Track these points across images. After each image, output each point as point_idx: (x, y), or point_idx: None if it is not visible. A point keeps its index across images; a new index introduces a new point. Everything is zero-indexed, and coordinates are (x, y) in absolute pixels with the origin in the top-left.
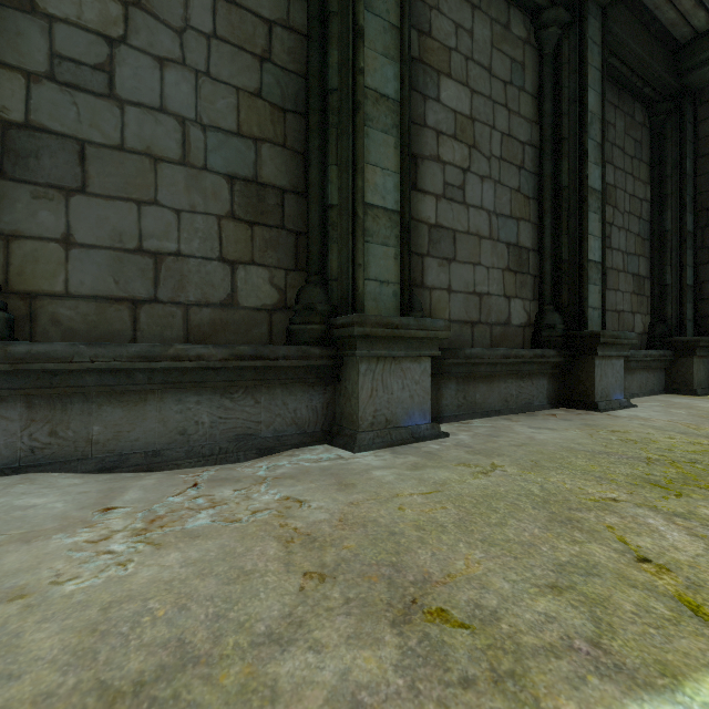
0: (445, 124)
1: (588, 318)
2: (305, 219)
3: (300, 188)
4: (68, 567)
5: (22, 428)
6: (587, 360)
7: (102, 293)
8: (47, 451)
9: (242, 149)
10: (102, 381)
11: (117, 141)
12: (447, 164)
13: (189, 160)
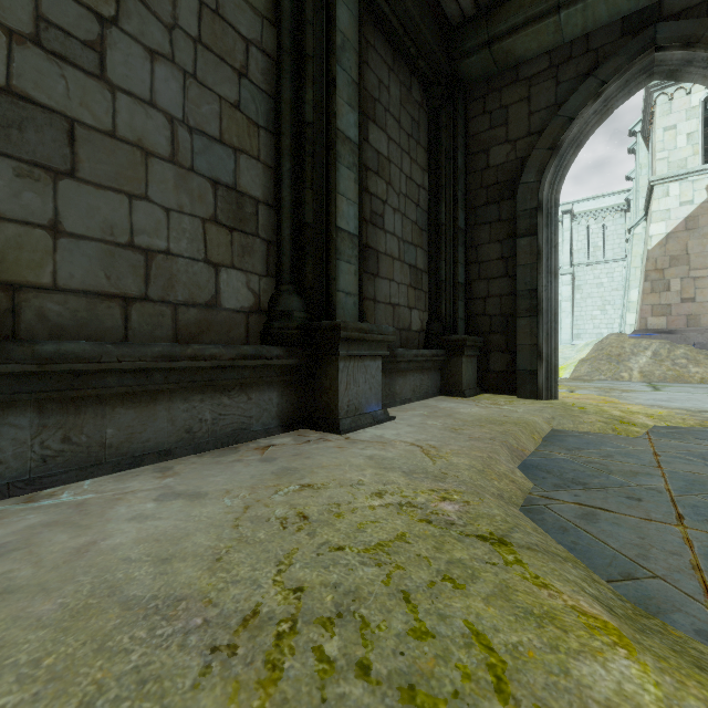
0: None
1: (339, 305)
2: None
3: None
4: None
5: None
6: (331, 362)
7: None
8: None
9: None
10: None
11: None
12: None
13: None
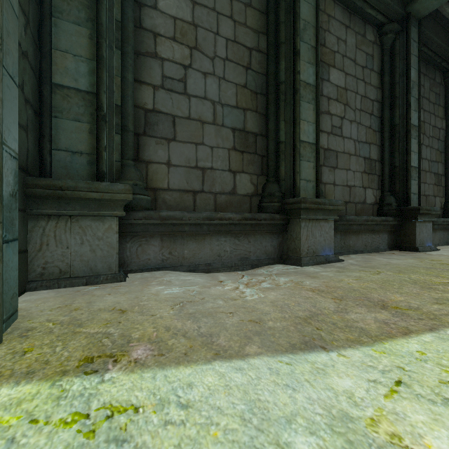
0: (332, 93)
1: (411, 199)
2: (265, 149)
3: (263, 133)
4: (238, 294)
5: (159, 250)
6: (411, 223)
7: (182, 188)
8: (168, 261)
9: (238, 114)
10: (190, 229)
11: (187, 115)
12: (333, 115)
13: (216, 121)
